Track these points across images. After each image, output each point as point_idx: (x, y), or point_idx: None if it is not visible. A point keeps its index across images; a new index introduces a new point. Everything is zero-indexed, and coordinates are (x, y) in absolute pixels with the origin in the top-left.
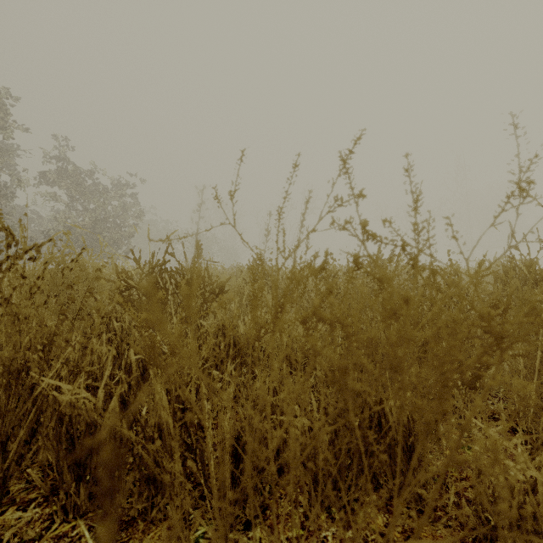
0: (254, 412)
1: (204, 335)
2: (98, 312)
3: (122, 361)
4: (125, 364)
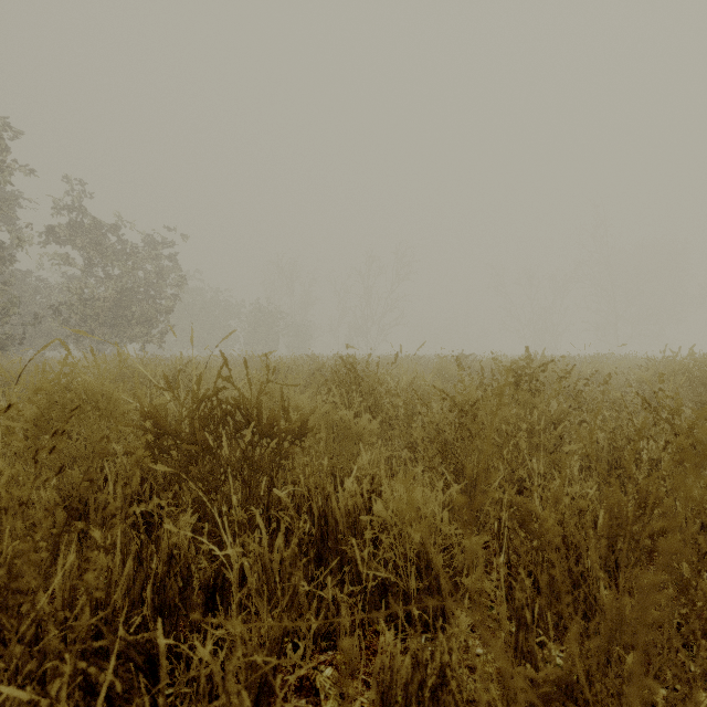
0: (378, 696)
1: (281, 514)
2: (87, 593)
3: (148, 573)
4: (154, 577)
